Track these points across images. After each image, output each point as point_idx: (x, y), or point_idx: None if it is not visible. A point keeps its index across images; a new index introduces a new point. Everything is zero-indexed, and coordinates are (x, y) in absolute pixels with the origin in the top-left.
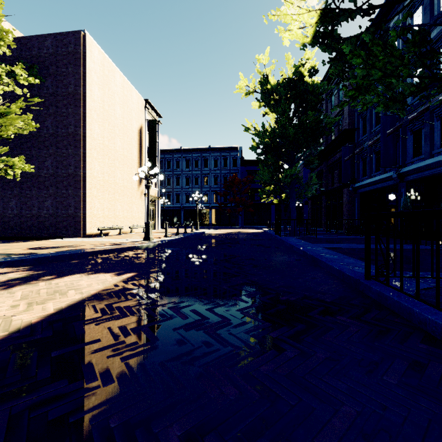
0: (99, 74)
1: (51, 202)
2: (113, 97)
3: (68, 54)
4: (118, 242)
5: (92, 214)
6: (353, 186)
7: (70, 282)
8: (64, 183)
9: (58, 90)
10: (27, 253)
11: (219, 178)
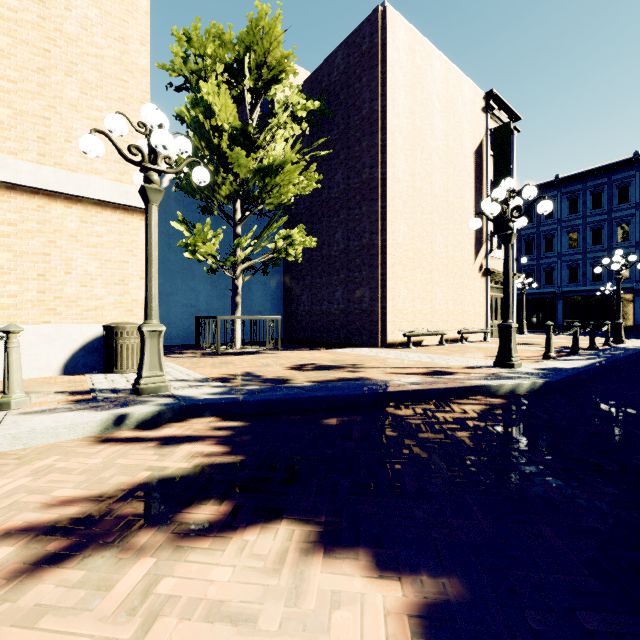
0: (406, 68)
1: (341, 292)
2: (429, 101)
3: (361, 57)
4: (437, 366)
5: (394, 308)
6: None
7: (194, 637)
8: (357, 261)
9: (349, 121)
10: (276, 380)
11: None
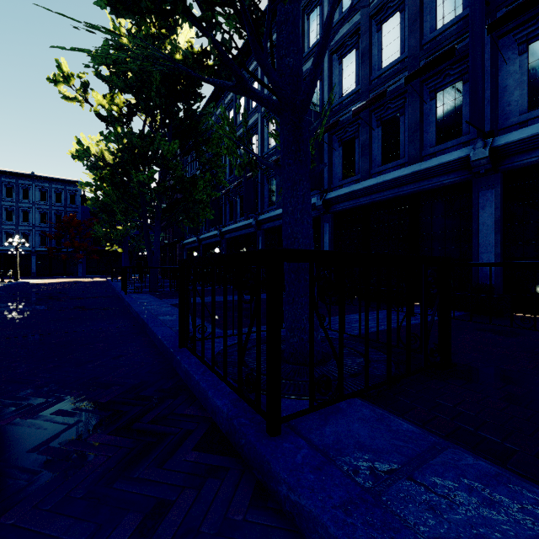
0: None
1: None
2: None
3: None
4: None
5: None
6: (183, 242)
7: None
8: None
9: None
10: None
11: (49, 215)
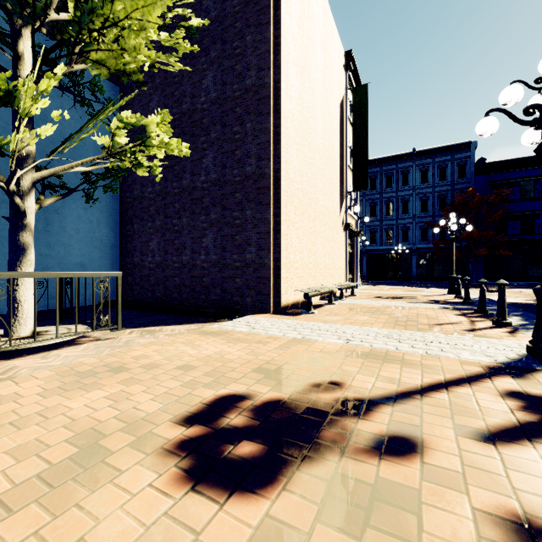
0: None
1: (213, 238)
2: (313, 24)
3: None
4: (468, 369)
5: (287, 261)
6: None
7: None
8: (237, 196)
9: (225, 6)
10: None
11: (431, 200)
